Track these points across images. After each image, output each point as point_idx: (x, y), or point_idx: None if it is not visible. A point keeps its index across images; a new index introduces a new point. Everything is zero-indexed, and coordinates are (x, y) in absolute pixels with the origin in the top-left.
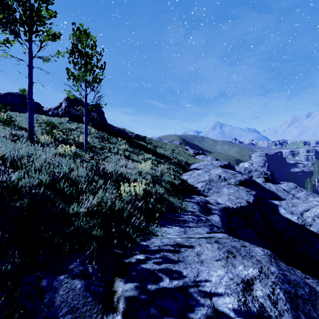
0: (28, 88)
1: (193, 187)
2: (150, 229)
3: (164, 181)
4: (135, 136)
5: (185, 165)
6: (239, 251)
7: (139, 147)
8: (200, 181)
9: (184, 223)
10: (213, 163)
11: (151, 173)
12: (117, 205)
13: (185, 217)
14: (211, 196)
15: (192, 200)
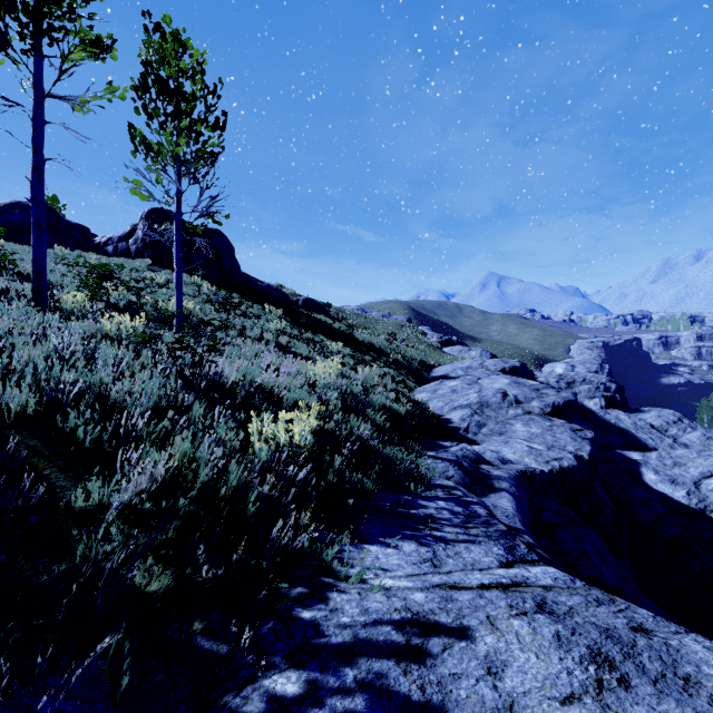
0: (31, 173)
1: (440, 419)
2: (329, 556)
3: (371, 407)
4: (305, 303)
5: (419, 368)
6: (634, 655)
7: (313, 327)
8: (457, 405)
9: (429, 528)
10: (486, 363)
11: (339, 387)
12: (233, 478)
13: (430, 505)
14: (486, 442)
15: (443, 453)
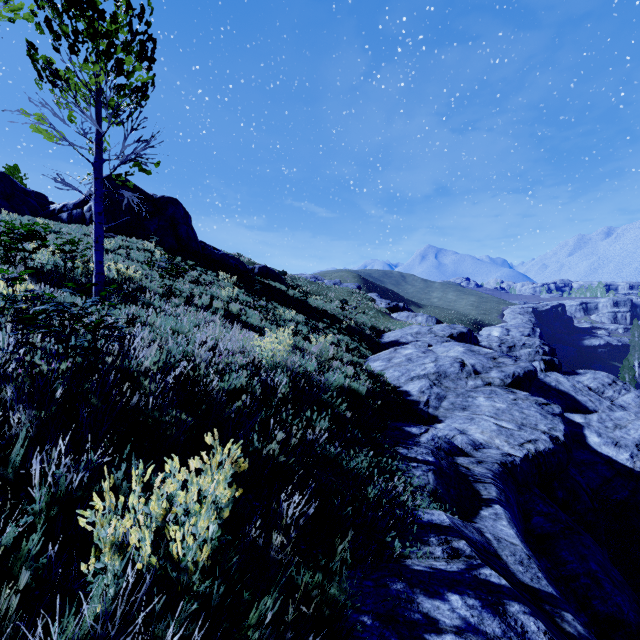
0: None
1: (398, 392)
2: None
3: (327, 389)
4: (261, 271)
5: (371, 333)
6: None
7: (268, 294)
8: (414, 375)
9: None
10: (434, 329)
11: (290, 366)
12: None
13: (441, 616)
14: (449, 418)
15: (415, 449)
